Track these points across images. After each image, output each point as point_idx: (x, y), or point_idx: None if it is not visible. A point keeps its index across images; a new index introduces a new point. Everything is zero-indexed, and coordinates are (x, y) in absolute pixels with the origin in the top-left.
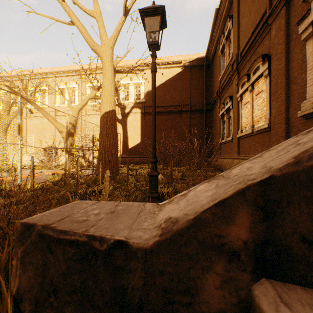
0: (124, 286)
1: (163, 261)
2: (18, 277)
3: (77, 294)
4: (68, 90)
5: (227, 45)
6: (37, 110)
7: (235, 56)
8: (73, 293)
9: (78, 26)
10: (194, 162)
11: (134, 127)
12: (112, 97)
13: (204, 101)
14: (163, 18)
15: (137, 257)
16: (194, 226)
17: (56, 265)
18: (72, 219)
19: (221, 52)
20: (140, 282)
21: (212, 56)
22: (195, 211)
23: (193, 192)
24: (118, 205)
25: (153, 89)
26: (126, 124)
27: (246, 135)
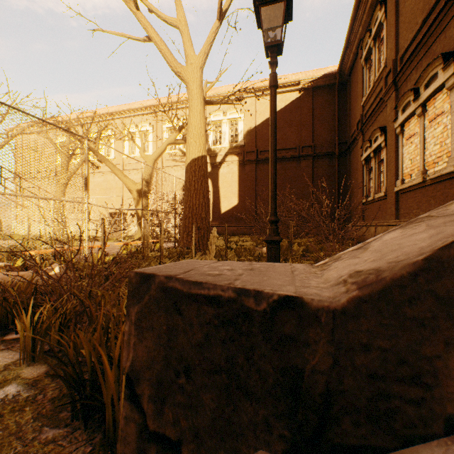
0: (298, 367)
1: (367, 329)
2: (132, 348)
3: (219, 375)
4: (140, 134)
5: (375, 48)
6: (102, 162)
7: (391, 63)
8: (214, 373)
9: (156, 41)
10: (323, 231)
11: (229, 182)
12: (201, 138)
13: (336, 140)
14: (288, 5)
15: (318, 322)
16: (427, 272)
17: (188, 332)
18: (199, 272)
19: (364, 60)
20: (326, 361)
21: (350, 69)
22: (415, 254)
23: (380, 242)
24: (251, 264)
25: (272, 113)
26: (217, 179)
27: (412, 186)
